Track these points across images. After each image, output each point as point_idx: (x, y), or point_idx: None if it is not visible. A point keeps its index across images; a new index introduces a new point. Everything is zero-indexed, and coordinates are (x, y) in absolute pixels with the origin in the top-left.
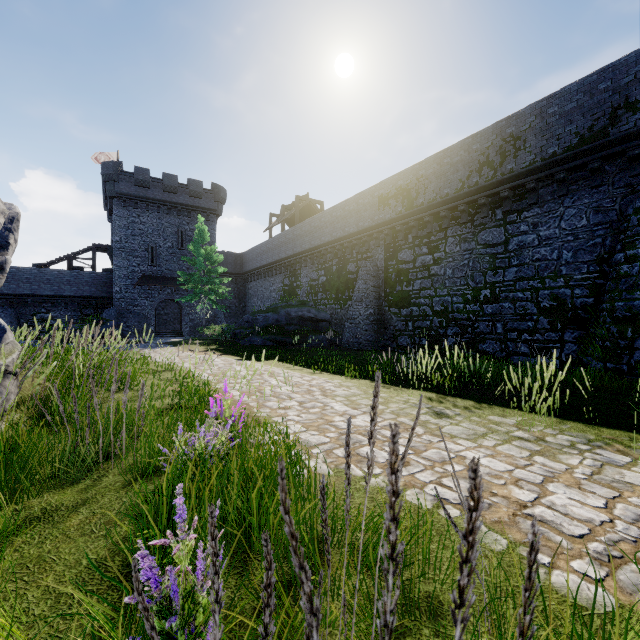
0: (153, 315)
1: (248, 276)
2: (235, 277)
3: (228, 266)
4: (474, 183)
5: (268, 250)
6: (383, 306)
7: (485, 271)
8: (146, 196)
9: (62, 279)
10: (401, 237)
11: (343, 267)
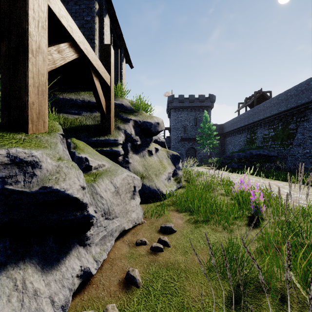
0: (185, 154)
1: (226, 135)
2: (219, 135)
3: (216, 131)
4: None
5: (237, 121)
6: None
7: None
8: (182, 106)
9: None
10: None
11: (286, 126)
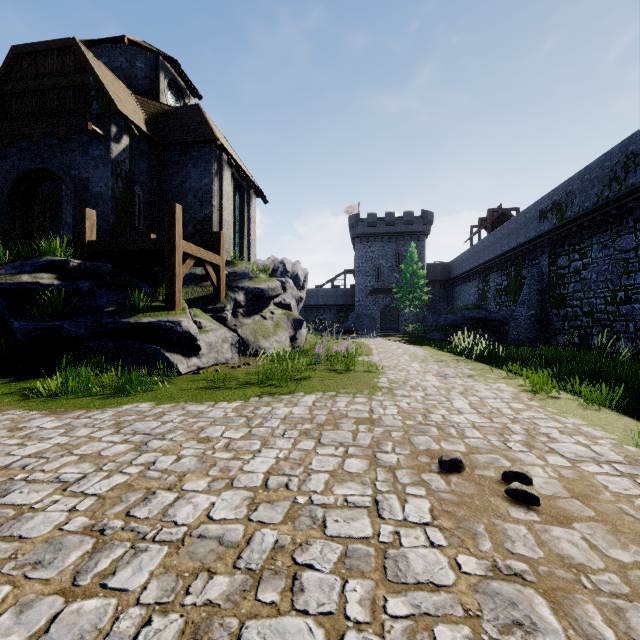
0: (378, 316)
1: (454, 282)
2: (443, 283)
3: (437, 275)
4: (605, 197)
5: (466, 259)
6: (546, 307)
7: (620, 275)
8: (374, 232)
9: (328, 294)
10: (558, 245)
11: (518, 273)
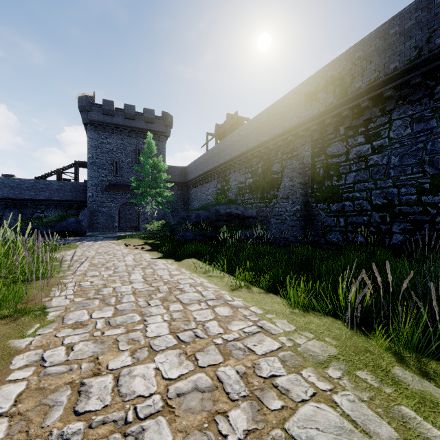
0: (117, 214)
1: (190, 184)
2: (181, 185)
3: (175, 177)
4: (439, 44)
5: (204, 161)
6: (310, 202)
7: None
8: (111, 122)
9: (52, 187)
10: (331, 130)
11: (268, 168)
